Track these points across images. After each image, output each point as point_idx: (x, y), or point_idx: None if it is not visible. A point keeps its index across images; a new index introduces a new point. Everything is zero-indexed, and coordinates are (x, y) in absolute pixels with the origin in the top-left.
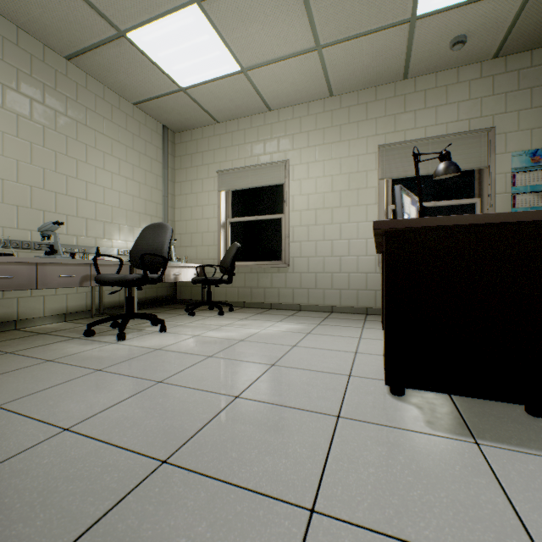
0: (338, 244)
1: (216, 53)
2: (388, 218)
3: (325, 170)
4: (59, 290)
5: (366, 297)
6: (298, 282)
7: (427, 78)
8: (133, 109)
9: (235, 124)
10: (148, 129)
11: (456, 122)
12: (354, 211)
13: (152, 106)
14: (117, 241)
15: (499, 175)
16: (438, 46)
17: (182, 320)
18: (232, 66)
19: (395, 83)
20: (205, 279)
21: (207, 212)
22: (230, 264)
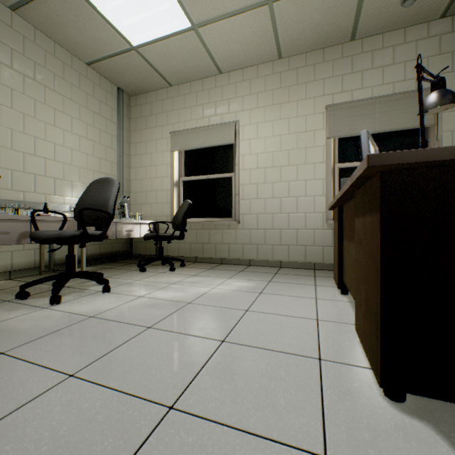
0: (286, 201)
1: (165, 6)
2: (335, 176)
3: (274, 130)
4: (3, 247)
5: (313, 253)
6: (248, 238)
7: (374, 39)
8: (87, 69)
9: (187, 87)
10: (103, 91)
11: (402, 81)
12: (302, 169)
13: (105, 66)
14: (69, 198)
15: (446, 133)
16: (389, 2)
17: (131, 277)
18: (182, 22)
19: (343, 44)
20: (156, 235)
21: (161, 172)
22: (182, 221)
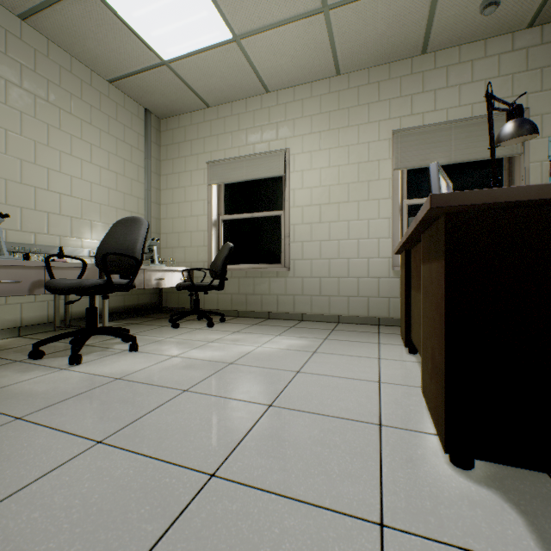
0: (345, 244)
1: (202, 14)
2: (403, 214)
3: (331, 160)
4: (11, 299)
5: (378, 305)
6: (300, 288)
7: (449, 52)
8: (108, 88)
9: (227, 108)
10: (128, 113)
11: (483, 103)
12: (364, 206)
13: (130, 84)
14: (88, 241)
15: (534, 164)
16: (466, 9)
17: (162, 334)
18: (222, 32)
19: (412, 59)
20: (191, 284)
21: (197, 209)
22: (221, 267)
